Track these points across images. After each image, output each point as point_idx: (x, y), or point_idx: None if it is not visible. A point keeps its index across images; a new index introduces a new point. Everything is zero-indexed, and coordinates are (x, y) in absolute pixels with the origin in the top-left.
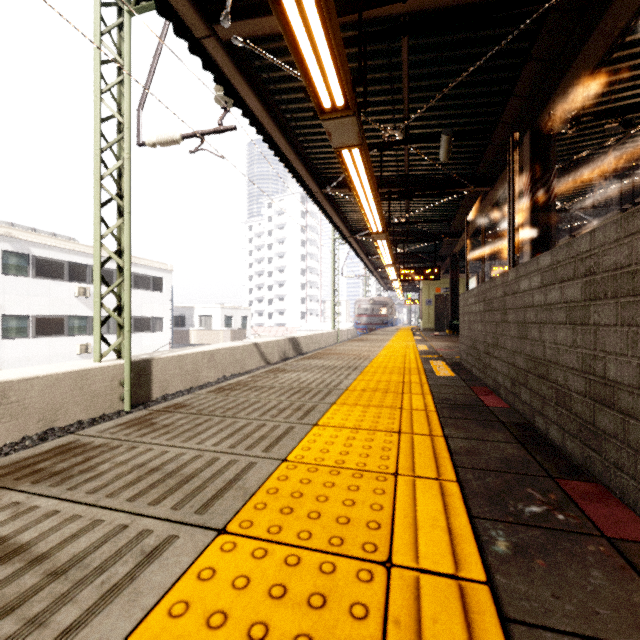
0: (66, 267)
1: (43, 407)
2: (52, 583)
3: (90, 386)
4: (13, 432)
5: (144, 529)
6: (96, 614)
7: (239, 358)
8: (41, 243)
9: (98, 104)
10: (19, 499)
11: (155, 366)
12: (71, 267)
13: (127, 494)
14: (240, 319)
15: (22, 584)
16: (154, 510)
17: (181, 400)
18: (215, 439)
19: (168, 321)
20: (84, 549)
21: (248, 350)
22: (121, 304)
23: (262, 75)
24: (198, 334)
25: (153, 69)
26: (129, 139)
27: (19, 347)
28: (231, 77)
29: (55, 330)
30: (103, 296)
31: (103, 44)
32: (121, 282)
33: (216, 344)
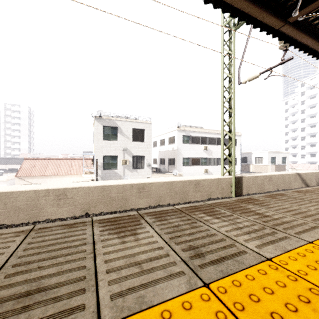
0: (200, 139)
1: (208, 190)
2: (285, 224)
3: (221, 185)
4: (200, 196)
5: (304, 222)
6: (306, 232)
7: (287, 181)
8: (192, 131)
9: (222, 74)
10: (253, 207)
11: (243, 180)
12: (201, 138)
13: (288, 213)
14: (281, 159)
15: (277, 222)
16: (304, 219)
17: (280, 192)
18: (313, 207)
19: (239, 160)
20: (287, 221)
21: (293, 177)
22: (230, 153)
23: (314, 22)
24: (254, 167)
25: (245, 49)
26: (234, 83)
27: (187, 169)
28: (294, 36)
29: (196, 163)
30: (224, 150)
31: (224, 49)
32: (231, 144)
33: (271, 172)
